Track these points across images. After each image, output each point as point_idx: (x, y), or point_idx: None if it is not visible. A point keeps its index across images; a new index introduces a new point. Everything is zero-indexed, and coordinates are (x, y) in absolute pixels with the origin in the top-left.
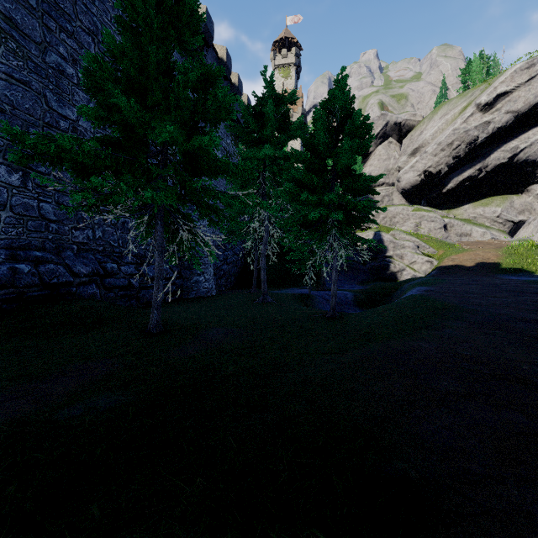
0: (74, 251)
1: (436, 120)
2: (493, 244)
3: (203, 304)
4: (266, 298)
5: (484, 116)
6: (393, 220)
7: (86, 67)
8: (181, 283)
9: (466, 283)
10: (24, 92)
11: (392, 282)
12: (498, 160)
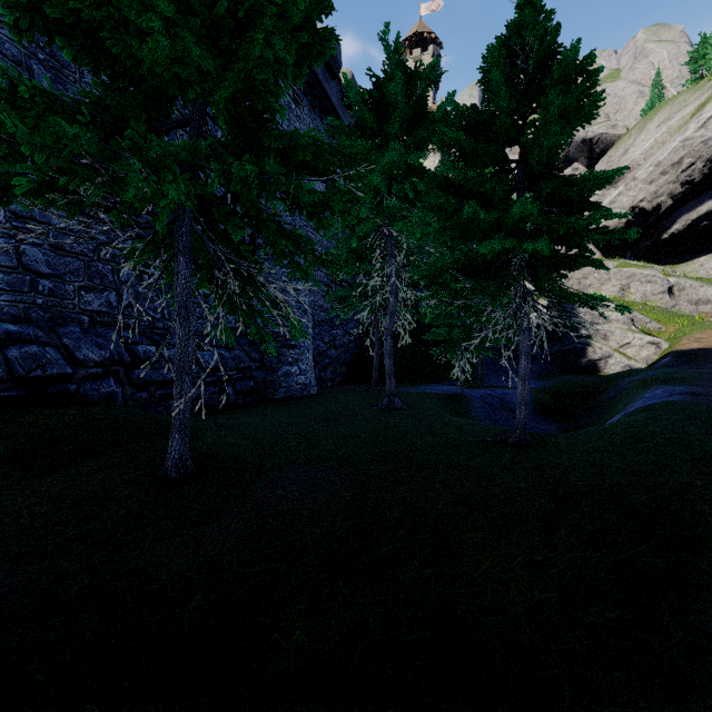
0: (84, 325)
1: (651, 130)
2: None
3: (292, 411)
4: (394, 401)
5: None
6: (584, 282)
7: None
8: (262, 376)
9: None
10: None
11: (592, 375)
12: None
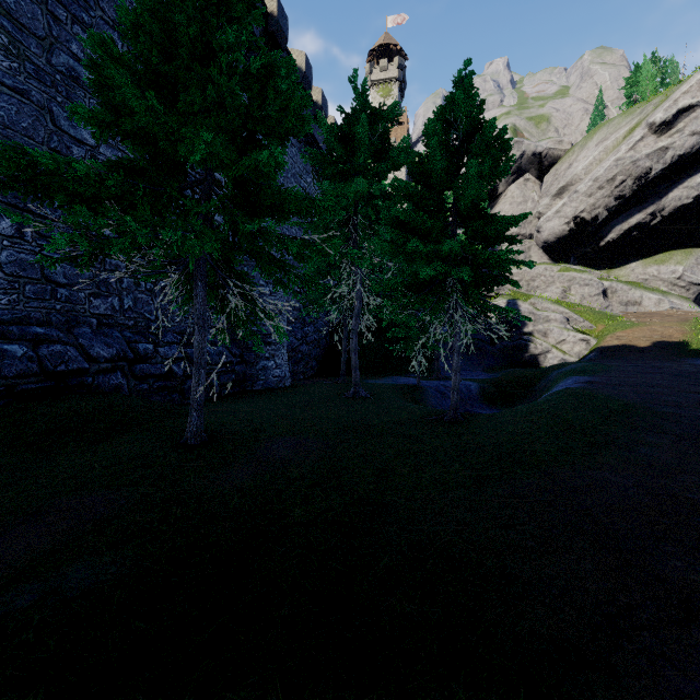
0: (93, 327)
1: (591, 148)
2: (674, 315)
3: (272, 400)
4: (359, 390)
5: (660, 140)
6: (532, 284)
7: (92, 57)
8: (243, 370)
9: (645, 371)
10: (20, 106)
11: (532, 368)
12: (679, 201)
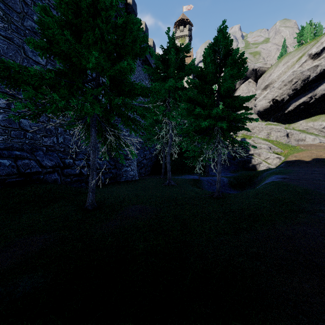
0: (44, 151)
1: (280, 66)
2: (322, 146)
3: (129, 186)
4: (171, 182)
5: (314, 62)
6: (252, 131)
7: (40, 17)
8: (115, 172)
9: (310, 173)
10: (9, 45)
11: (253, 171)
12: (323, 91)
